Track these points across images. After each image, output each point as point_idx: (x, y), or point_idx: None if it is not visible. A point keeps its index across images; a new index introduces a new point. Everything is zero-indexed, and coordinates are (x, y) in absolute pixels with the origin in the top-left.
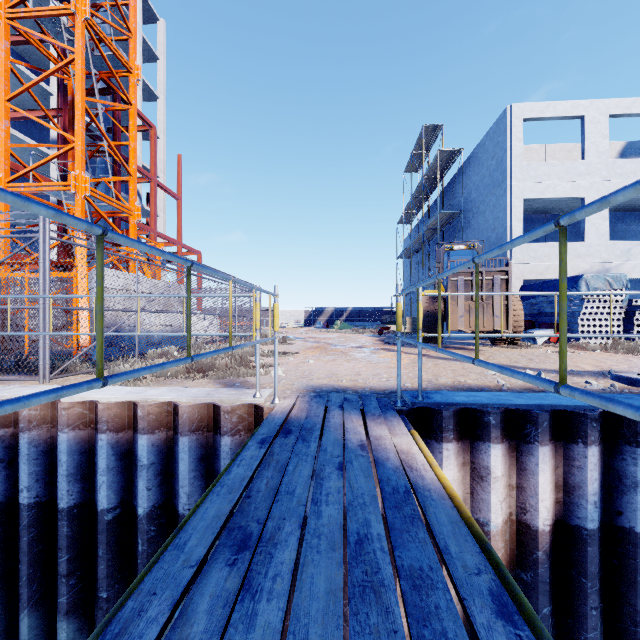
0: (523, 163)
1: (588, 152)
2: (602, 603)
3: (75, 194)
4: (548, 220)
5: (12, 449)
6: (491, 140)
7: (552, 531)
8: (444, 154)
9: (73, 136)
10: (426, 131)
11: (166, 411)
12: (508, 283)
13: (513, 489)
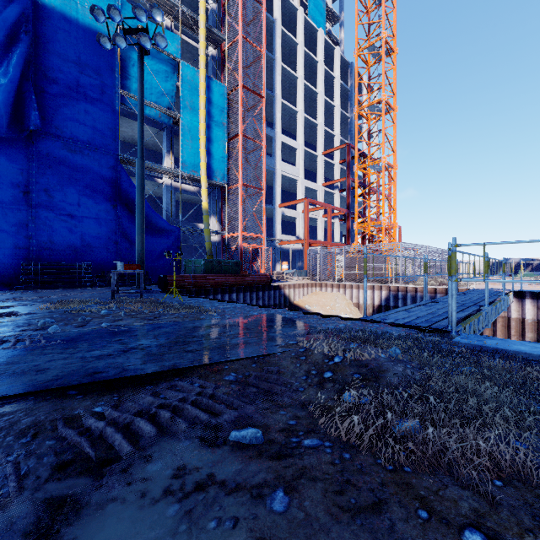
0: None
1: None
2: None
3: (382, 226)
4: None
5: (404, 297)
6: None
7: None
8: None
9: (369, 198)
10: None
11: (443, 290)
12: None
13: None
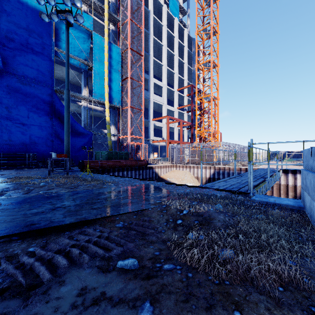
0: None
1: None
2: None
3: (211, 132)
4: None
5: (223, 173)
6: None
7: None
8: None
9: (204, 116)
10: None
11: (244, 169)
12: None
13: None
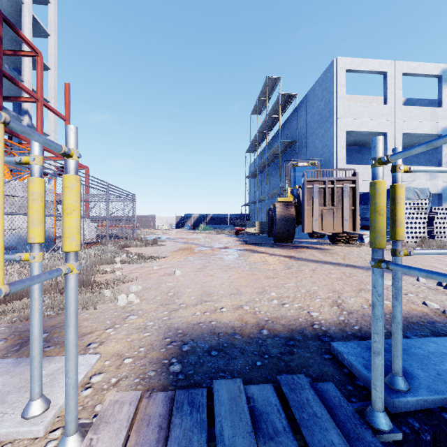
0: (345, 103)
1: (389, 99)
2: None
3: None
4: (356, 150)
5: None
6: (320, 86)
7: None
8: (283, 97)
9: None
10: (268, 82)
11: None
12: (355, 191)
13: None
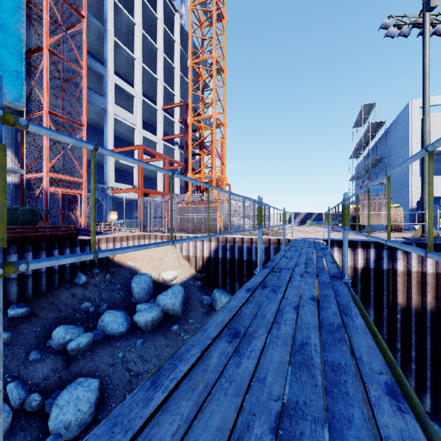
0: (419, 132)
1: None
2: (376, 287)
3: (213, 178)
4: None
5: (232, 248)
6: (401, 118)
7: (362, 269)
8: (374, 124)
9: (203, 152)
10: (365, 106)
11: (267, 240)
12: None
13: (352, 259)
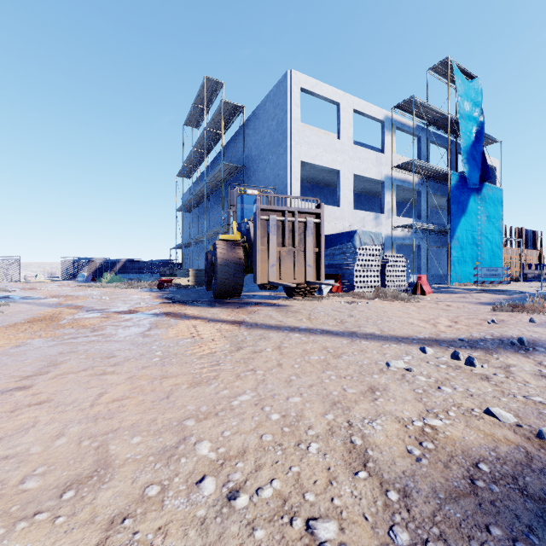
0: (300, 128)
1: (342, 134)
2: None
3: None
4: (309, 188)
5: None
6: (272, 102)
7: None
8: (227, 107)
9: None
10: (208, 84)
11: None
12: (320, 228)
13: None
